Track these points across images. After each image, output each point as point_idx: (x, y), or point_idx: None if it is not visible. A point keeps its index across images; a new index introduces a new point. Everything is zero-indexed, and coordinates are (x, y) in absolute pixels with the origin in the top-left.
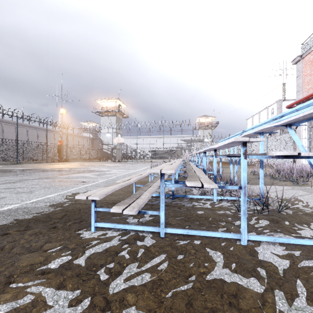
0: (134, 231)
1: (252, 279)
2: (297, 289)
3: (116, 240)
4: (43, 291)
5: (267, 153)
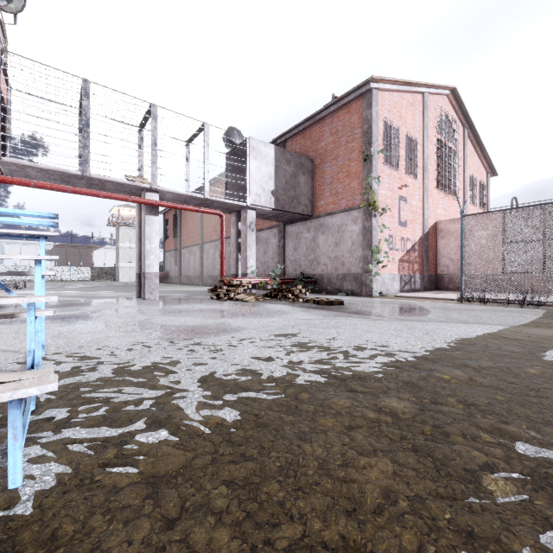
0: (6, 440)
1: (102, 368)
2: (104, 360)
3: (63, 434)
4: (193, 412)
5: (29, 273)
